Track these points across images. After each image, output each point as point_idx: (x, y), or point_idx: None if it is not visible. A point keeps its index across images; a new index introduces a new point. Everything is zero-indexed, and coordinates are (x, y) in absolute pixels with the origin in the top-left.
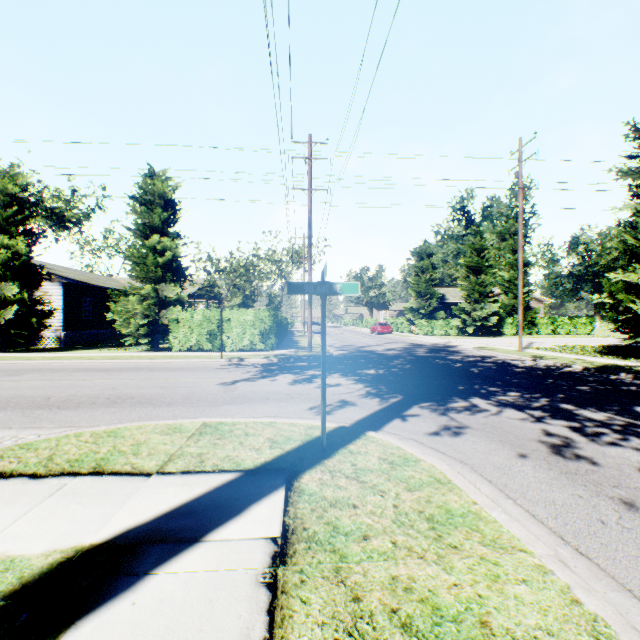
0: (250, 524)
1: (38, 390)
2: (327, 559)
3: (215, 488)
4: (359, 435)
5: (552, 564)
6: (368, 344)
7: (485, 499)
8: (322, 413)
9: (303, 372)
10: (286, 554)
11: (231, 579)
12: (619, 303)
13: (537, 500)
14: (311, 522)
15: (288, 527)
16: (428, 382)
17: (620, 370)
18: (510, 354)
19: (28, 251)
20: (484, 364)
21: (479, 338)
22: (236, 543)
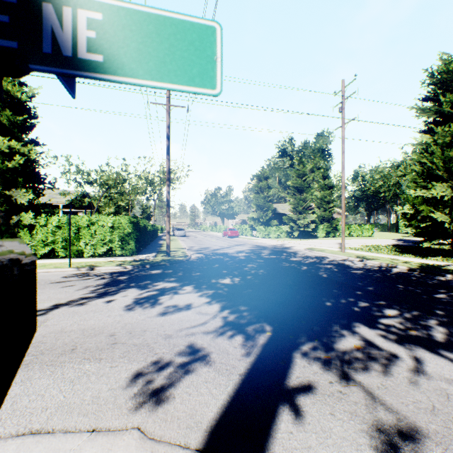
0: None
1: None
2: None
3: None
4: None
5: None
6: (221, 246)
7: None
8: None
9: (152, 285)
10: None
11: None
12: (418, 213)
13: None
14: None
15: None
16: (290, 295)
17: (442, 271)
18: (338, 255)
19: None
20: (326, 266)
21: (303, 240)
22: None
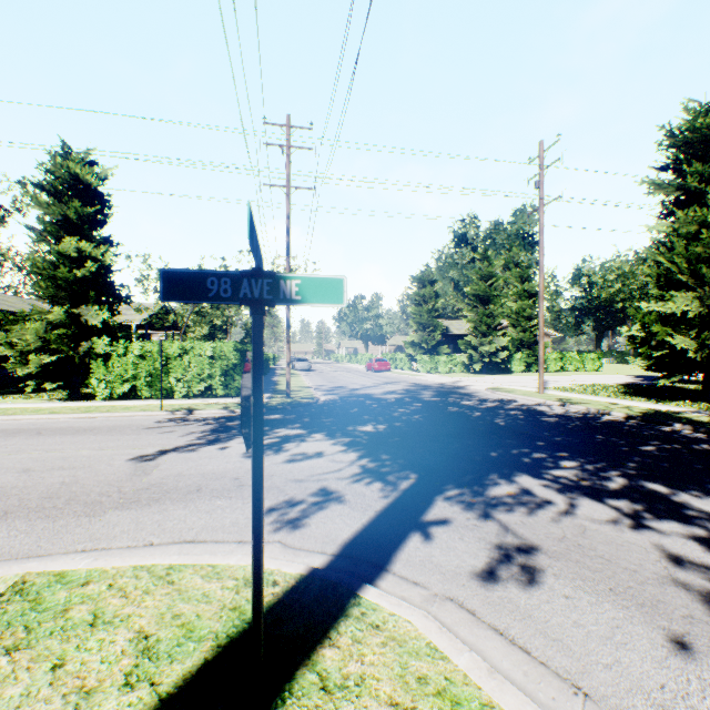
0: None
1: None
2: None
3: None
4: (346, 603)
5: None
6: (364, 385)
7: None
8: (253, 595)
9: (272, 431)
10: None
11: None
12: (652, 337)
13: None
14: None
15: None
16: (447, 445)
17: (671, 419)
18: (532, 397)
19: None
20: (508, 412)
21: (488, 376)
22: None
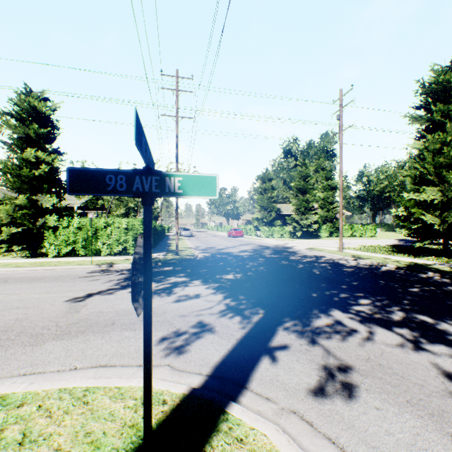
0: None
1: None
2: None
3: None
4: (217, 419)
5: None
6: (226, 246)
7: None
8: (144, 430)
9: (166, 279)
10: None
11: None
12: (411, 215)
13: None
14: None
15: None
16: (283, 288)
17: (425, 269)
18: (335, 254)
19: None
20: (321, 264)
21: (305, 240)
22: None
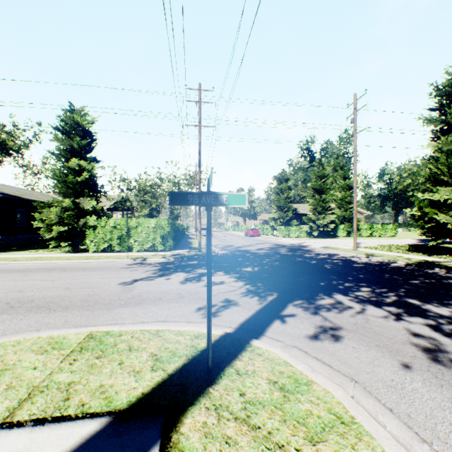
0: None
1: None
2: None
3: None
4: (245, 345)
5: None
6: (244, 245)
7: None
8: (207, 332)
9: (193, 270)
10: None
11: None
12: (425, 215)
13: None
14: None
15: None
16: (295, 278)
17: (433, 265)
18: (349, 252)
19: None
20: (333, 261)
21: (322, 239)
22: None
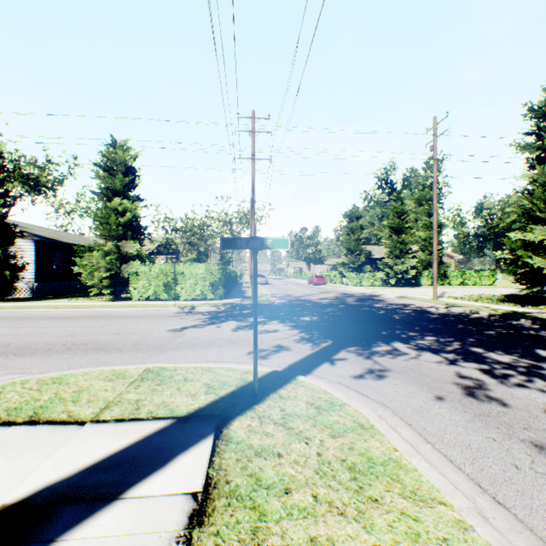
0: (173, 477)
1: (0, 337)
2: (246, 518)
3: (145, 437)
4: (290, 379)
5: (472, 519)
6: (305, 294)
7: (405, 445)
8: (254, 360)
9: (246, 319)
10: (204, 513)
11: (142, 545)
12: (518, 258)
13: (454, 444)
14: (234, 474)
15: (211, 480)
16: (355, 328)
17: (520, 316)
18: (426, 302)
19: (2, 211)
20: (404, 311)
21: (400, 288)
22: (155, 500)
